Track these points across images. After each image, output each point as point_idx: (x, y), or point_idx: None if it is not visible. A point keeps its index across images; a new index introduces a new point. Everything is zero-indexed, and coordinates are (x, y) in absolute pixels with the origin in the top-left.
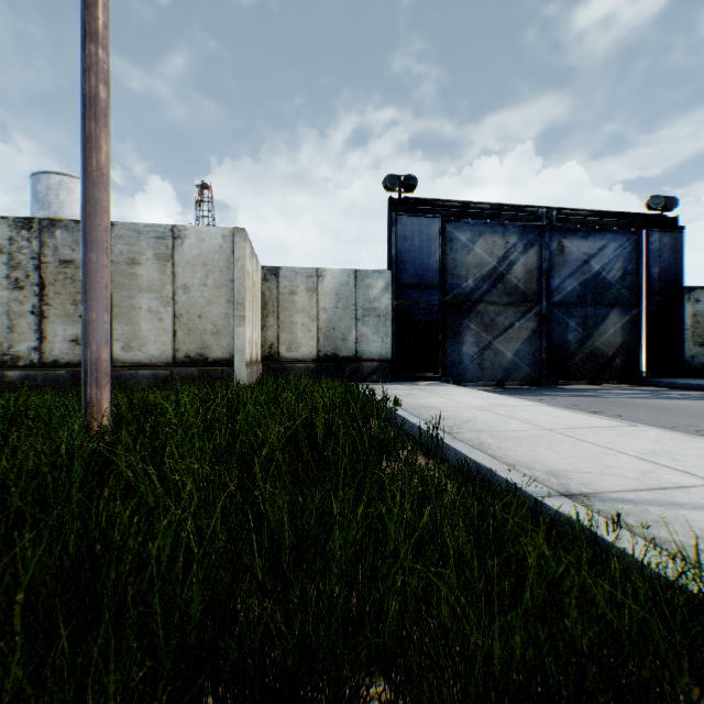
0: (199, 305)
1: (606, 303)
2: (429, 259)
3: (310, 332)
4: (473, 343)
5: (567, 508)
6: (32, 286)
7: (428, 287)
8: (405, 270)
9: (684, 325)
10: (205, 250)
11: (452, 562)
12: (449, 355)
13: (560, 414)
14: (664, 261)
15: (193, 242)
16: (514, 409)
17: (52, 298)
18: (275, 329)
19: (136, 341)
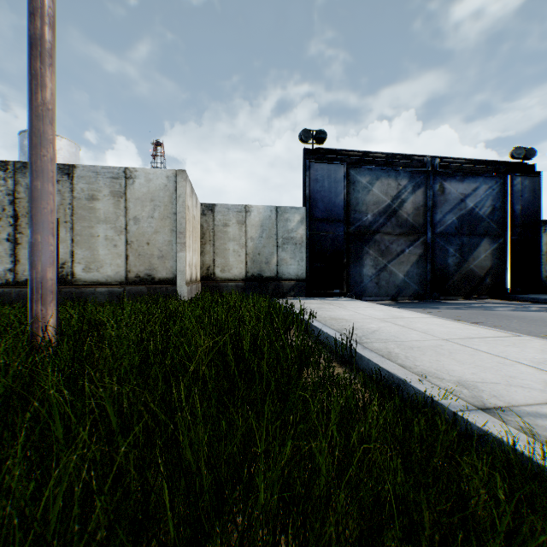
0: (147, 234)
1: (479, 233)
2: (336, 197)
3: (240, 257)
4: (372, 266)
5: (488, 425)
6: (7, 218)
7: (335, 220)
8: (317, 206)
9: (541, 251)
10: (152, 188)
11: (394, 509)
12: (352, 276)
13: (451, 325)
14: (525, 200)
15: (142, 181)
16: (411, 321)
17: (24, 228)
18: (211, 254)
19: (95, 264)
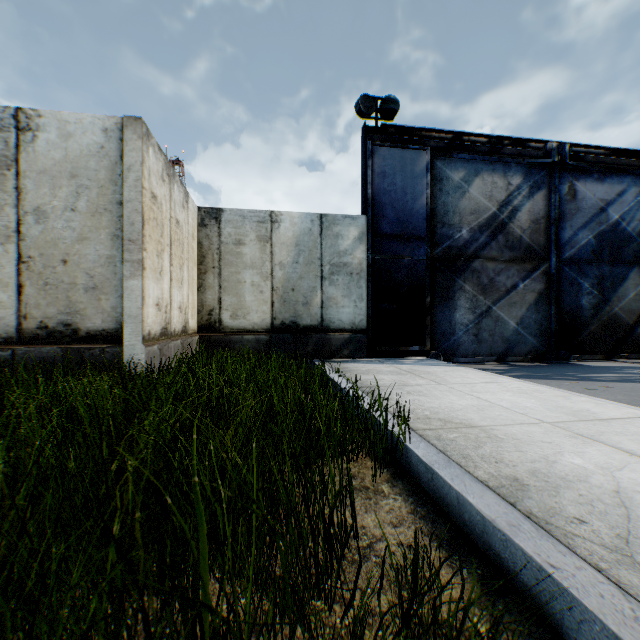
0: (64, 242)
1: (625, 260)
2: (414, 202)
3: (262, 294)
4: (468, 309)
5: None
6: None
7: (413, 238)
8: (384, 215)
9: None
10: (73, 151)
11: None
12: (438, 324)
13: None
14: None
15: (52, 138)
16: None
17: None
18: (216, 290)
19: None
